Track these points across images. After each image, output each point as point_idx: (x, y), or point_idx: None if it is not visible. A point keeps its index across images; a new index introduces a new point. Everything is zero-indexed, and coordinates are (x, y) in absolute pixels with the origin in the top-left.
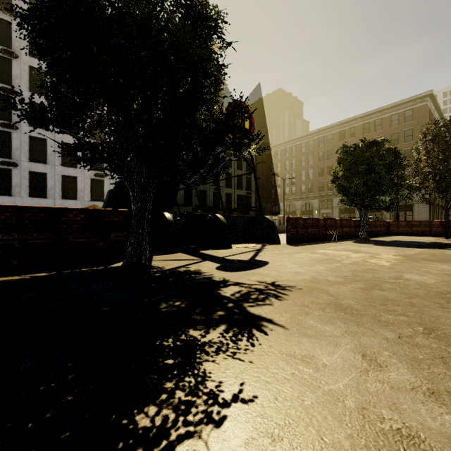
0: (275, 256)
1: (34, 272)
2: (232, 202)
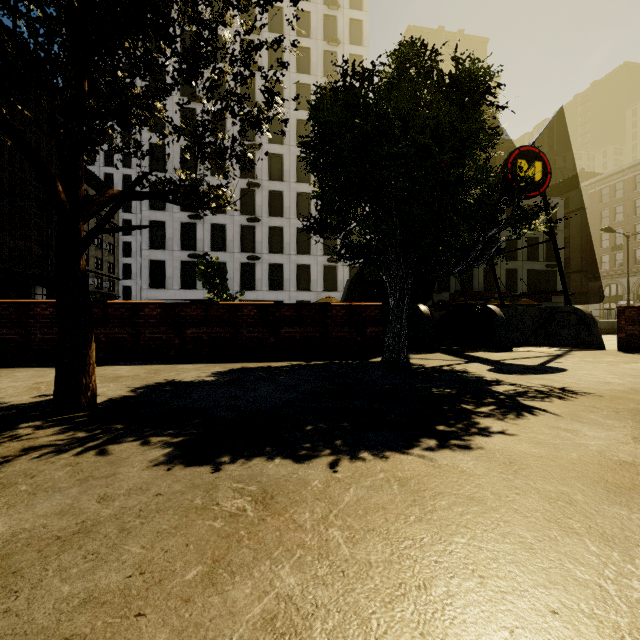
0: (582, 364)
1: (311, 360)
2: (519, 283)
